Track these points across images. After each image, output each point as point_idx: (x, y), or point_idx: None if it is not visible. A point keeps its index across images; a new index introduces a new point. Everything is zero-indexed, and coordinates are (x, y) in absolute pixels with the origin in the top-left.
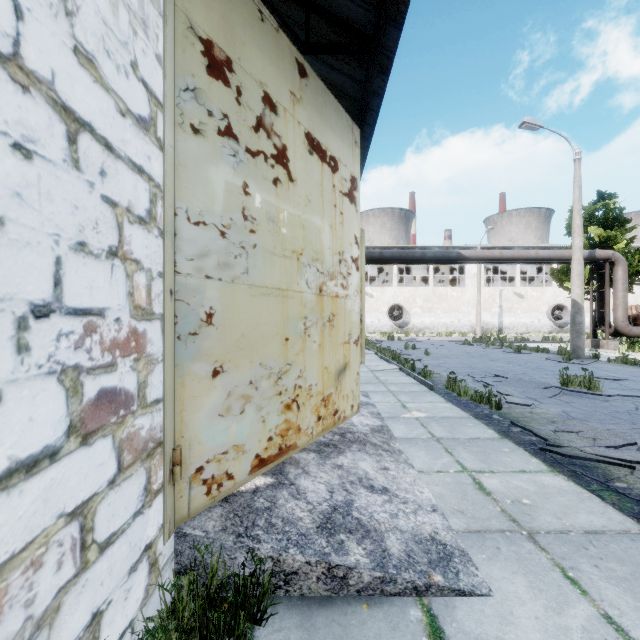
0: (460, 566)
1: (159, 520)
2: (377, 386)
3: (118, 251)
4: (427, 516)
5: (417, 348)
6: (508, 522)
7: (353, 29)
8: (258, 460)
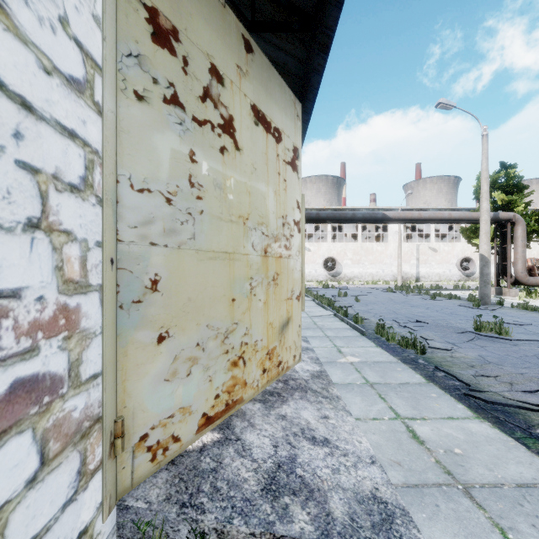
0: (402, 529)
1: (97, 499)
2: (315, 331)
3: (41, 222)
4: (367, 469)
5: (348, 295)
6: (443, 475)
7: (296, 8)
8: (205, 419)
